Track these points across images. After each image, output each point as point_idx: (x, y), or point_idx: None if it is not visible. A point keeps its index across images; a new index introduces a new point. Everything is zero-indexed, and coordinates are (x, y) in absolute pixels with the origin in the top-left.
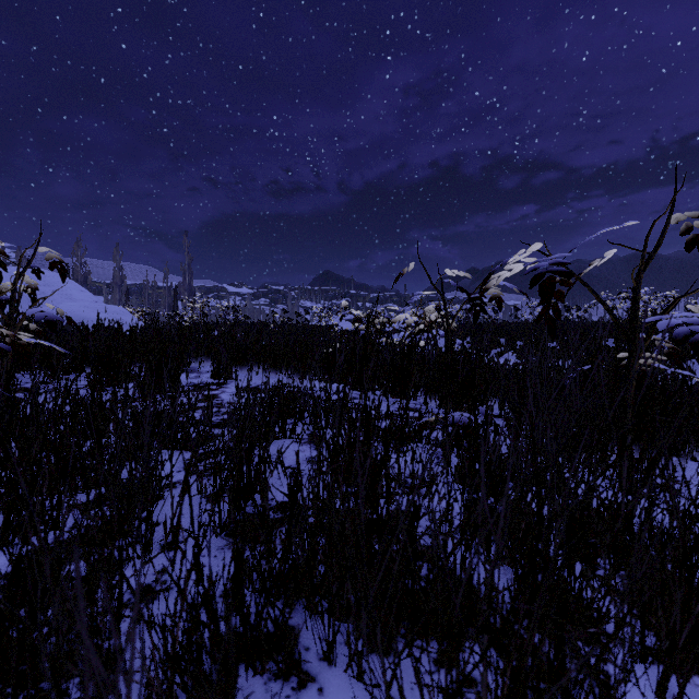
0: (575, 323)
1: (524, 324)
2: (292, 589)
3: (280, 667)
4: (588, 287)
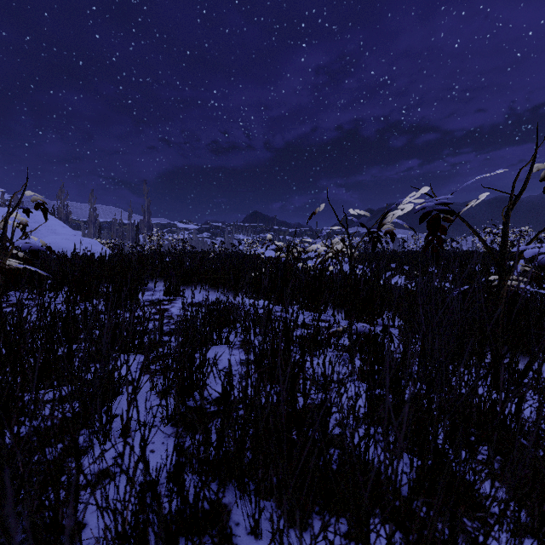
0: (449, 252)
1: (410, 253)
2: (224, 475)
3: (214, 541)
4: (466, 223)
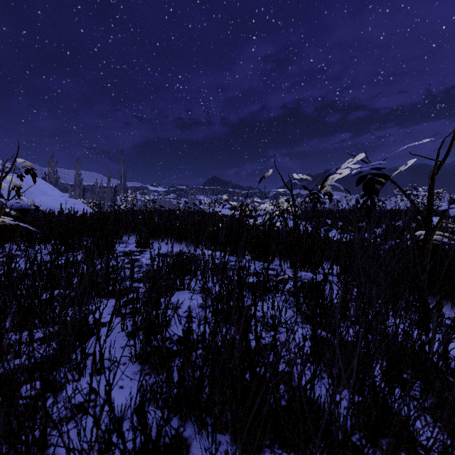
0: (376, 210)
1: (343, 211)
2: (184, 414)
3: None
4: (396, 185)
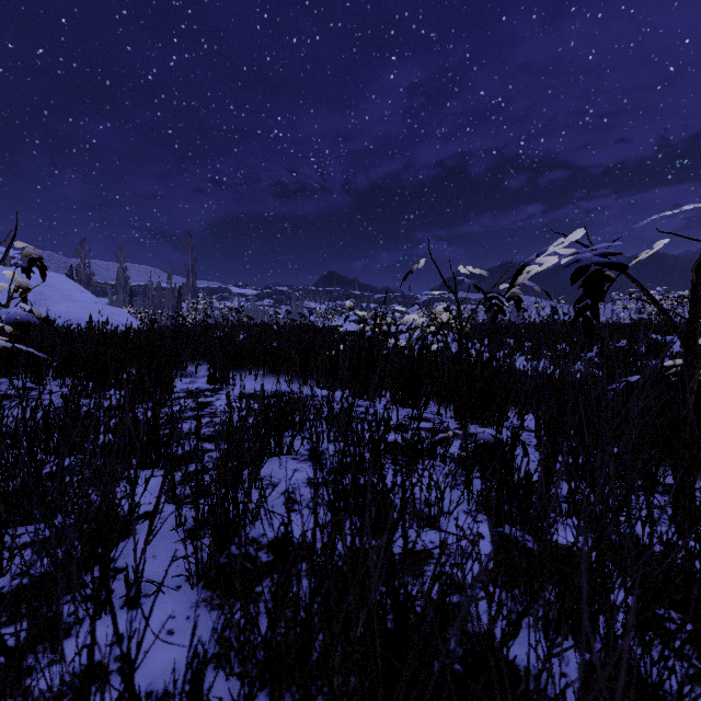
0: None
1: (532, 325)
2: None
3: None
4: (636, 283)
